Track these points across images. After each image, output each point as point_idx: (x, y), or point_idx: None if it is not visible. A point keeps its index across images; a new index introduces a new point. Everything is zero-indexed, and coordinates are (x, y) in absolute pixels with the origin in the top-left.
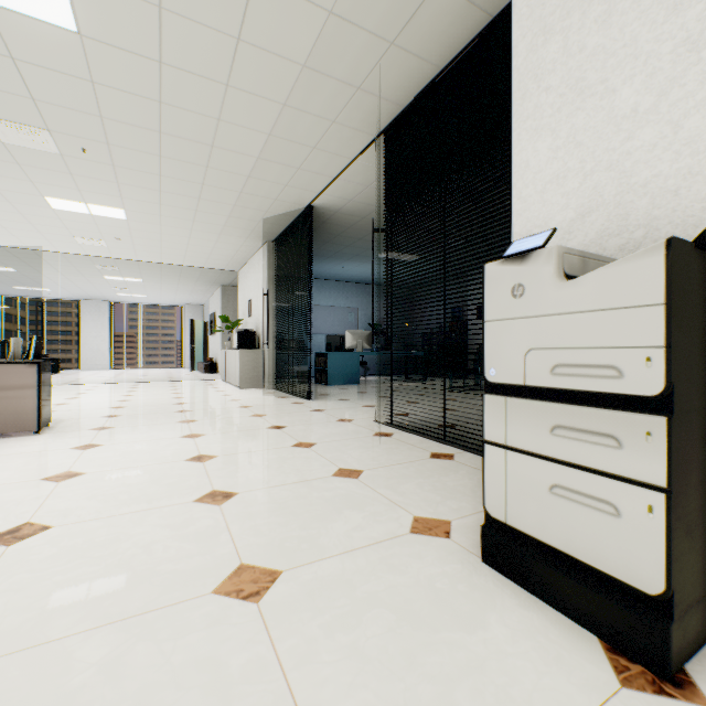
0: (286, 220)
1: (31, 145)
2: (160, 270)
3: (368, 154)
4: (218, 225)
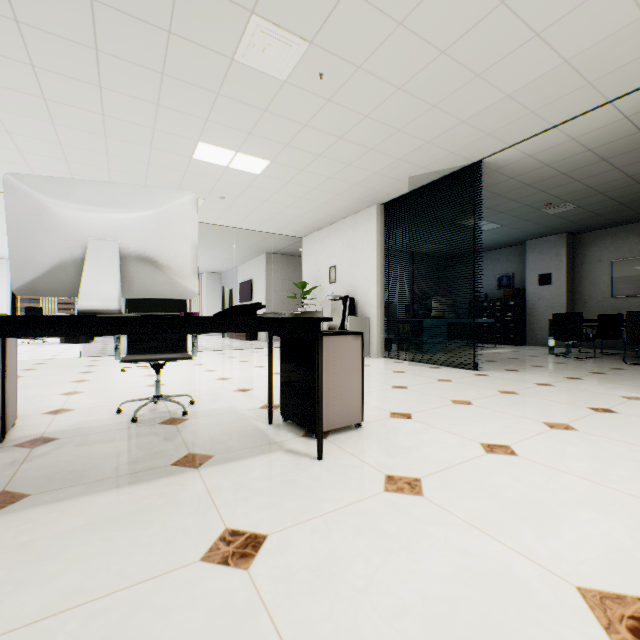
0: (428, 178)
1: (264, 65)
2: (223, 236)
3: (634, 95)
4: (349, 184)
